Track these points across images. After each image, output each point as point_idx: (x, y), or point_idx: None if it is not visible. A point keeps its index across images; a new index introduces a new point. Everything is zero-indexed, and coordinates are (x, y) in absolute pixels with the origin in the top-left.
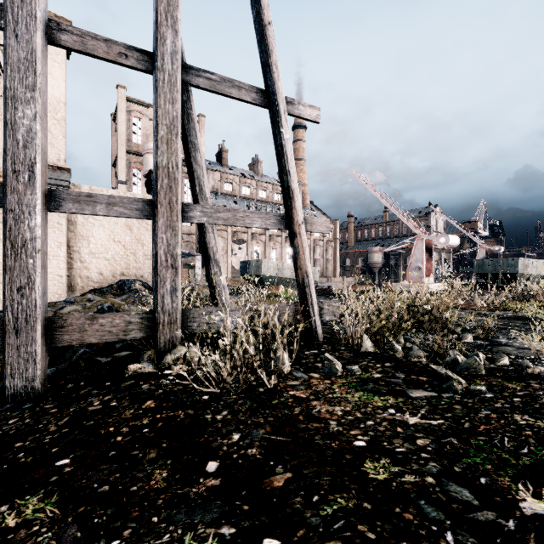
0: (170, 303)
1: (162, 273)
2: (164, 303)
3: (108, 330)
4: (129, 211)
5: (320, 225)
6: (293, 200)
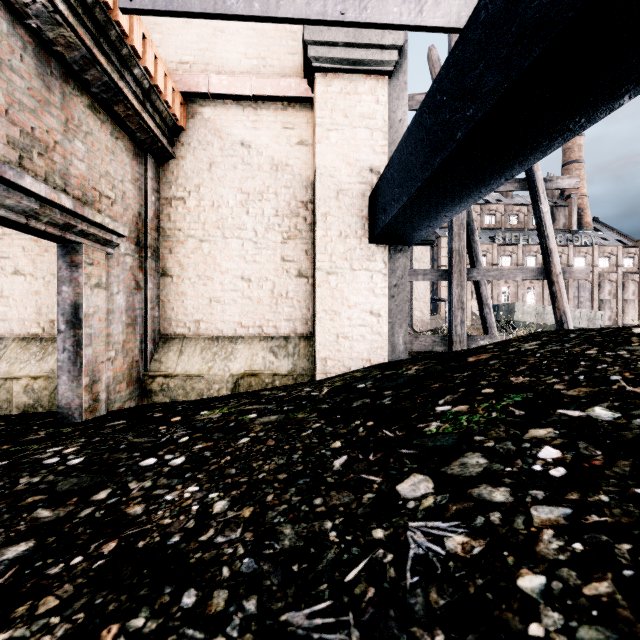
0: (460, 330)
1: (455, 312)
2: (456, 330)
3: (423, 344)
4: (434, 277)
5: (579, 273)
6: (551, 257)
